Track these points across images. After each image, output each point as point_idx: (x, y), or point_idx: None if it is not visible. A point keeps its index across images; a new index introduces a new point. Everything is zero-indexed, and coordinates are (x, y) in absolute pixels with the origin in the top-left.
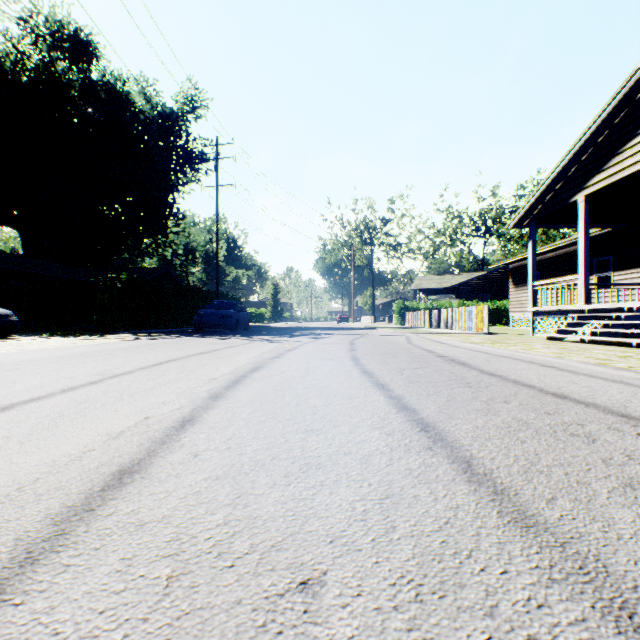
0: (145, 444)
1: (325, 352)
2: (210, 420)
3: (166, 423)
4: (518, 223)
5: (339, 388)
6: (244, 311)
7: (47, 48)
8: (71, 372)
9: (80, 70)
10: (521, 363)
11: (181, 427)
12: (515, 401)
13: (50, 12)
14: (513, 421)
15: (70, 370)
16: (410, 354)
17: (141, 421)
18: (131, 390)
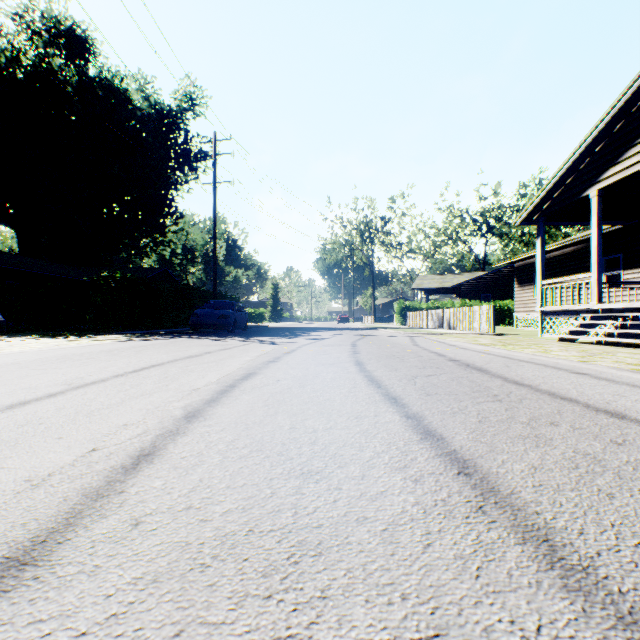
0: (70, 500)
1: (326, 355)
2: (175, 454)
3: (115, 459)
4: (526, 220)
5: (343, 403)
6: (242, 311)
7: (43, 44)
8: (34, 381)
9: (77, 66)
10: (546, 369)
11: (133, 467)
12: (564, 423)
13: (46, 8)
14: (578, 456)
15: (35, 378)
16: (419, 358)
17: (83, 456)
18: (92, 406)
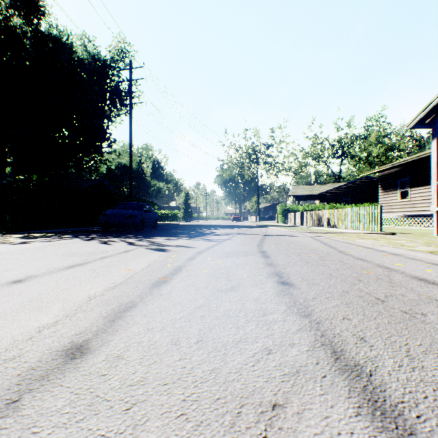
0: None
1: (232, 297)
2: None
3: None
4: (419, 122)
5: None
6: (151, 211)
7: (5, 6)
8: None
9: (31, 23)
10: None
11: None
12: None
13: None
14: None
15: None
16: None
17: None
18: None
